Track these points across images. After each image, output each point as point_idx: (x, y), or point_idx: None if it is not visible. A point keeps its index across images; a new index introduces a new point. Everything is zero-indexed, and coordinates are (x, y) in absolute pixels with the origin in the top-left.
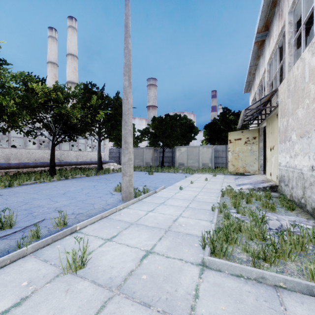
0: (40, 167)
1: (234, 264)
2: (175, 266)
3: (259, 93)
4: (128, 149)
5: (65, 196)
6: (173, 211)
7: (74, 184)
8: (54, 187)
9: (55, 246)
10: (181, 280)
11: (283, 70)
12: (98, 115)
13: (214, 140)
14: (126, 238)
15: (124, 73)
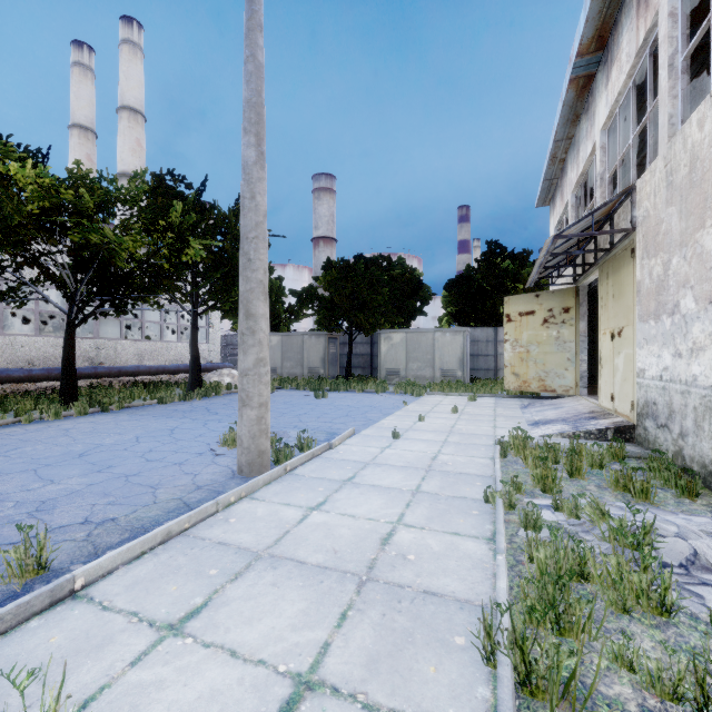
0: (41, 381)
1: None
2: None
3: (575, 204)
4: (255, 335)
5: (83, 463)
6: (378, 508)
7: (119, 425)
8: (62, 434)
9: None
10: None
11: (649, 138)
12: (188, 251)
13: (468, 316)
14: (233, 621)
15: (245, 126)
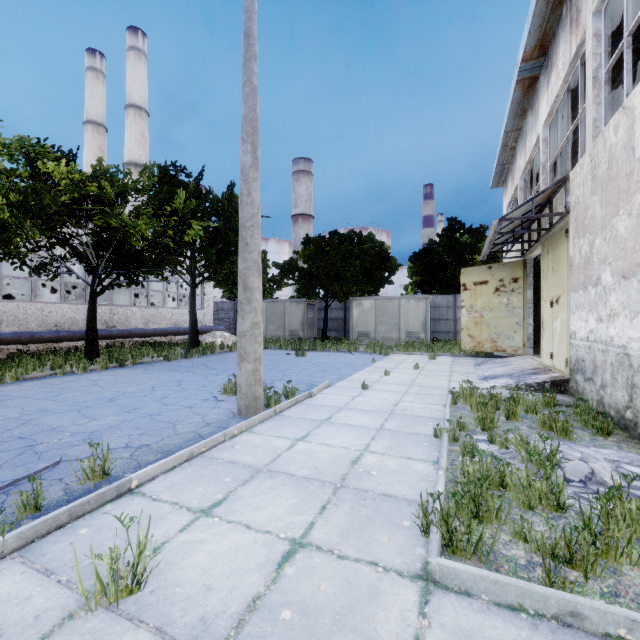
0: (66, 341)
1: (503, 579)
2: (360, 581)
3: (524, 187)
4: (251, 304)
5: (115, 405)
6: (349, 440)
7: (136, 377)
8: (92, 384)
9: (77, 532)
10: (378, 624)
11: (580, 136)
12: (189, 231)
13: (430, 285)
14: (245, 509)
15: (243, 137)
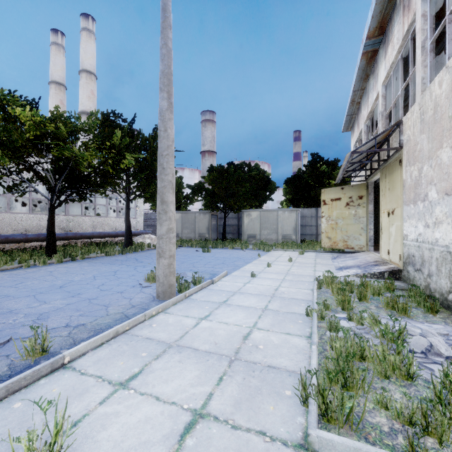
0: (33, 242)
1: (374, 451)
2: (251, 451)
3: (366, 131)
4: (167, 214)
5: (63, 291)
6: (241, 318)
7: (82, 269)
8: (49, 274)
9: (11, 406)
10: None
11: (411, 91)
12: (124, 161)
13: (299, 201)
14: (156, 381)
15: (161, 87)
